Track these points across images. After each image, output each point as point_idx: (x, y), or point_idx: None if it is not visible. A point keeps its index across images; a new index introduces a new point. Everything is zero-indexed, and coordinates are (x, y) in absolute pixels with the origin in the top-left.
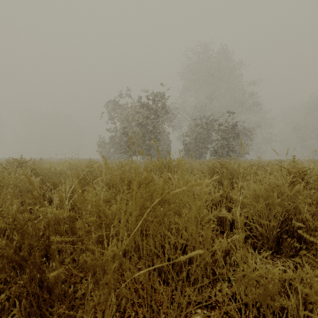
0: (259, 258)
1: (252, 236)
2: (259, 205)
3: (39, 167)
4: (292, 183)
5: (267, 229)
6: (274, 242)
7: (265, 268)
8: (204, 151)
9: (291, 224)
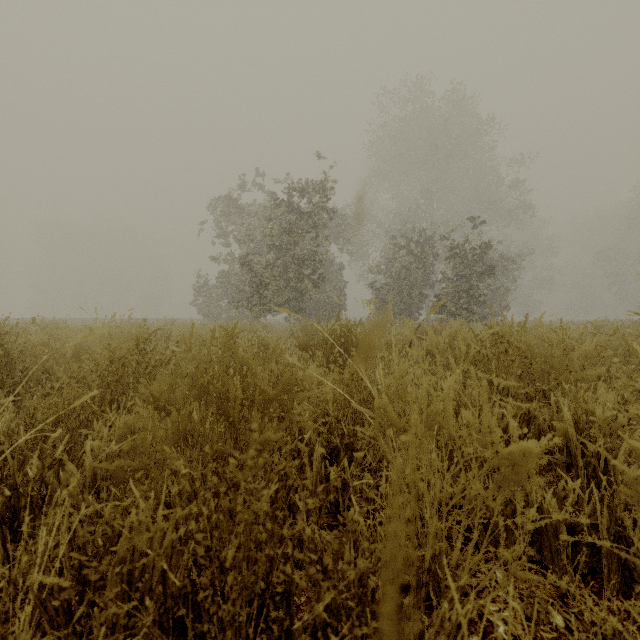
0: None
1: None
2: None
3: (25, 340)
4: None
5: None
6: None
7: None
8: (418, 303)
9: None
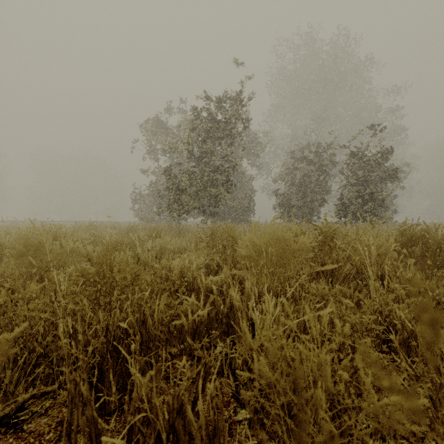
0: None
1: None
2: None
3: None
4: None
5: None
6: None
7: None
8: (319, 207)
9: None
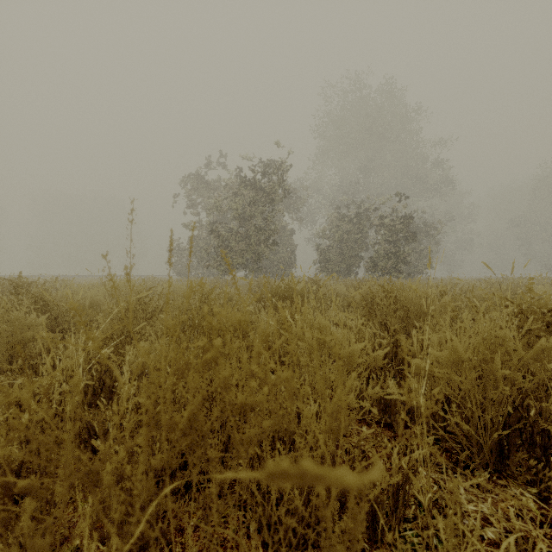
0: (463, 486)
1: (449, 439)
2: (463, 379)
3: (53, 295)
4: (528, 333)
5: (479, 427)
6: (493, 451)
7: (478, 511)
8: (355, 263)
9: (529, 418)
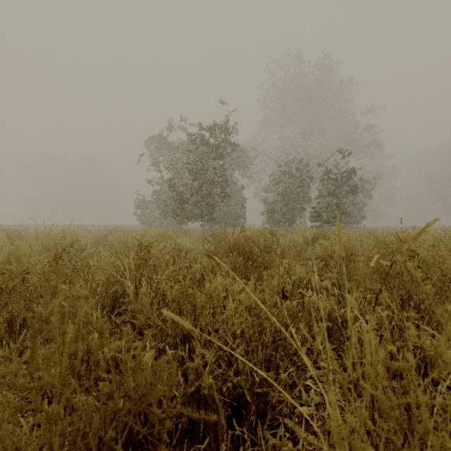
0: None
1: None
2: None
3: None
4: None
5: None
6: None
7: None
8: (299, 214)
9: None
